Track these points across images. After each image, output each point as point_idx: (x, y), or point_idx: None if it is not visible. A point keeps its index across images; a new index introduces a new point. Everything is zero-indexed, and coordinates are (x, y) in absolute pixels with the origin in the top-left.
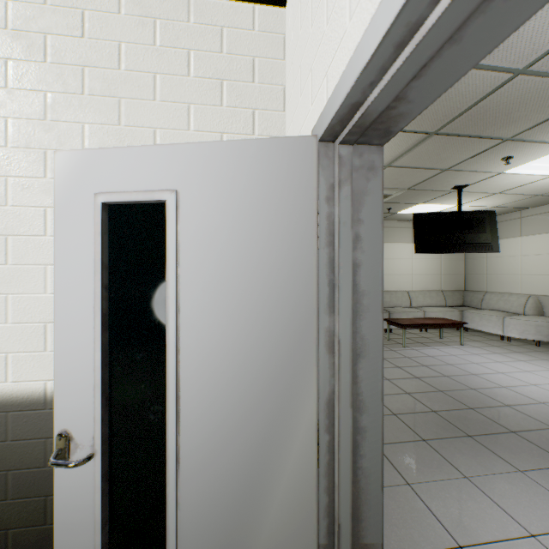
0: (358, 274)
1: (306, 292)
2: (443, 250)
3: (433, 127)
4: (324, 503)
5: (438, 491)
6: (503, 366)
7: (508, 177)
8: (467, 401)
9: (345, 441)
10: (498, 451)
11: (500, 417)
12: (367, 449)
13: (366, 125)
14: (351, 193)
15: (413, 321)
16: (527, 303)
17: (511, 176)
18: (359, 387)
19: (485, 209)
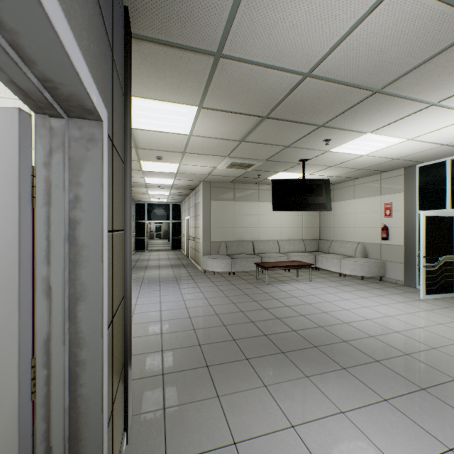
0: (79, 230)
1: (9, 246)
2: (292, 209)
3: (263, 112)
4: (42, 430)
5: (239, 400)
6: (332, 296)
7: (334, 155)
8: (294, 325)
9: (58, 374)
10: (298, 363)
11: (312, 336)
12: (87, 379)
13: (47, 102)
14: (64, 160)
15: (275, 264)
16: (357, 248)
17: (336, 154)
18: (80, 326)
19: (330, 178)
